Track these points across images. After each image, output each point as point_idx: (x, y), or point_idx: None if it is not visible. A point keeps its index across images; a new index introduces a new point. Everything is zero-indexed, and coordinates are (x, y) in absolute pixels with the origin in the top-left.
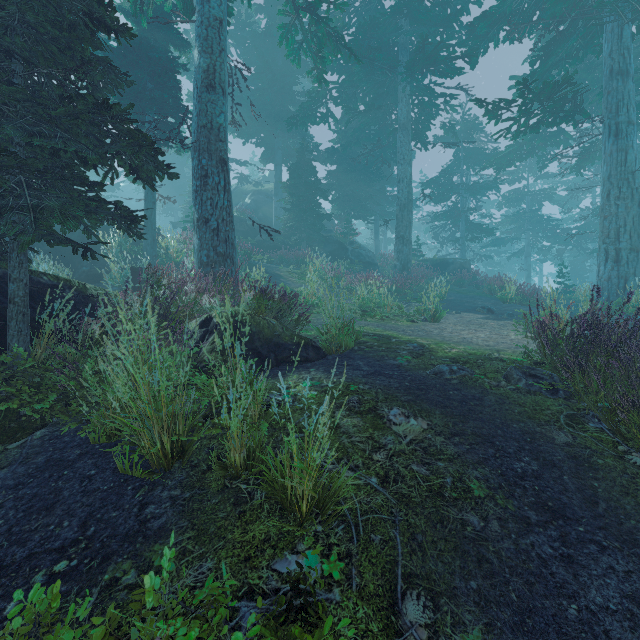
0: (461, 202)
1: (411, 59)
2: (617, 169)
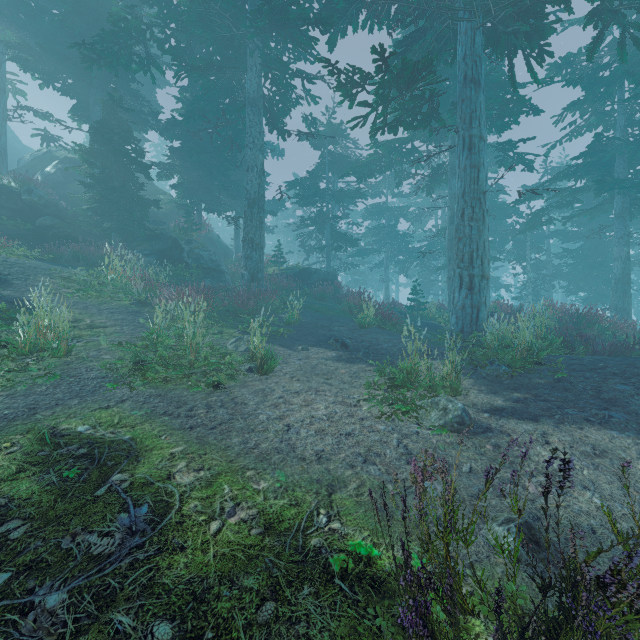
0: (327, 208)
1: (256, 9)
2: (471, 186)
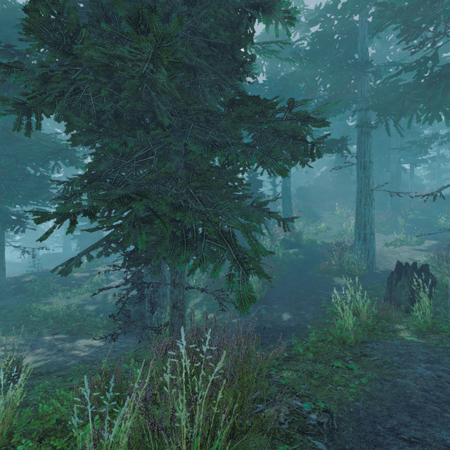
0: None
1: None
2: None
